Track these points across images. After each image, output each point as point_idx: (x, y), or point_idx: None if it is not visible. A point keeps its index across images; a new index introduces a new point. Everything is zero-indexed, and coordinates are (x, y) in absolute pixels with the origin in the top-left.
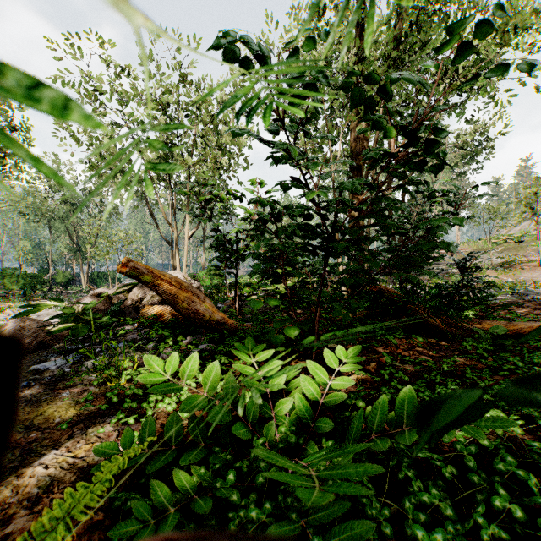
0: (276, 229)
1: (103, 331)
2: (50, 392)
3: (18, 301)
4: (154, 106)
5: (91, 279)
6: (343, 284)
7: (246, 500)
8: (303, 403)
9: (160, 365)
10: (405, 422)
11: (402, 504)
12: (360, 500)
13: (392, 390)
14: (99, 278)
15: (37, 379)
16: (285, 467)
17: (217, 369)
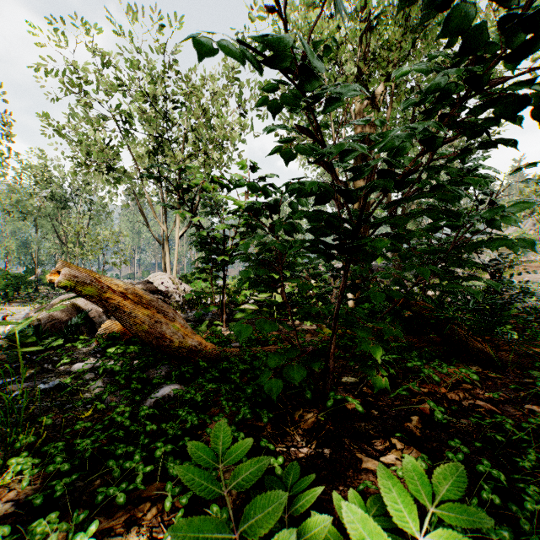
0: (272, 221)
1: (51, 353)
2: None
3: None
4: (141, 96)
5: None
6: (353, 291)
7: None
8: None
9: None
10: None
11: None
12: None
13: (505, 533)
14: None
15: None
16: None
17: None
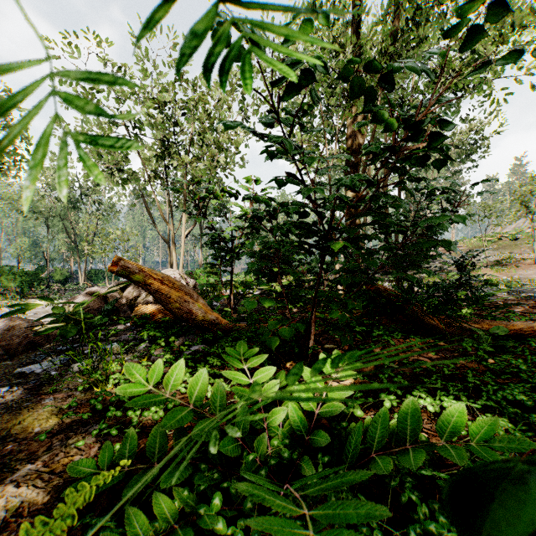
0: (271, 227)
1: (95, 331)
2: (32, 398)
3: (15, 298)
4: (150, 104)
5: (89, 276)
6: (339, 283)
7: (233, 527)
8: (297, 414)
9: (142, 374)
10: (408, 439)
11: (407, 533)
12: (360, 528)
13: (392, 397)
14: (96, 276)
15: (21, 383)
16: (273, 507)
17: (205, 378)
